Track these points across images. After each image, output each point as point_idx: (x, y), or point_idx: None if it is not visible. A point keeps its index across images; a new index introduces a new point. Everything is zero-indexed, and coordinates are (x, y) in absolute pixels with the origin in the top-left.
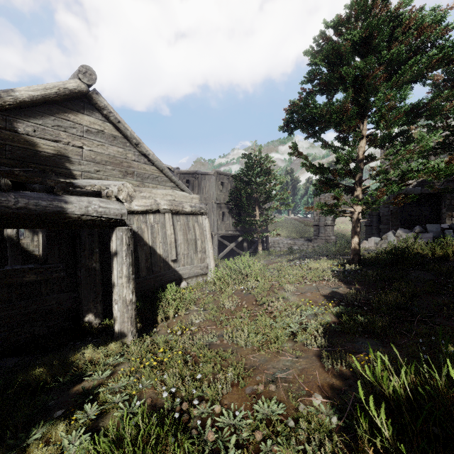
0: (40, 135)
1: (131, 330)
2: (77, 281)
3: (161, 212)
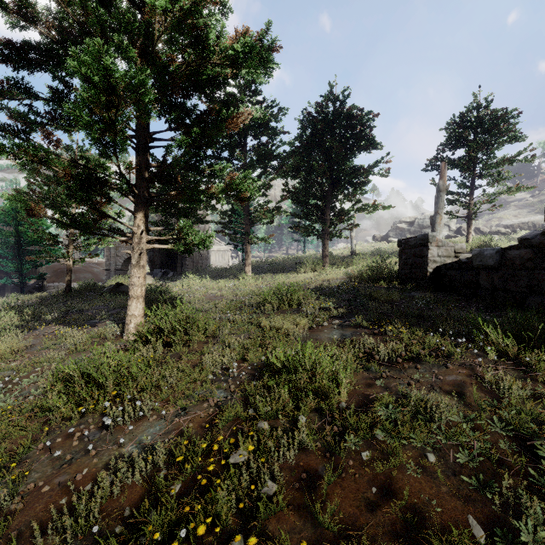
0: None
1: None
2: None
3: None
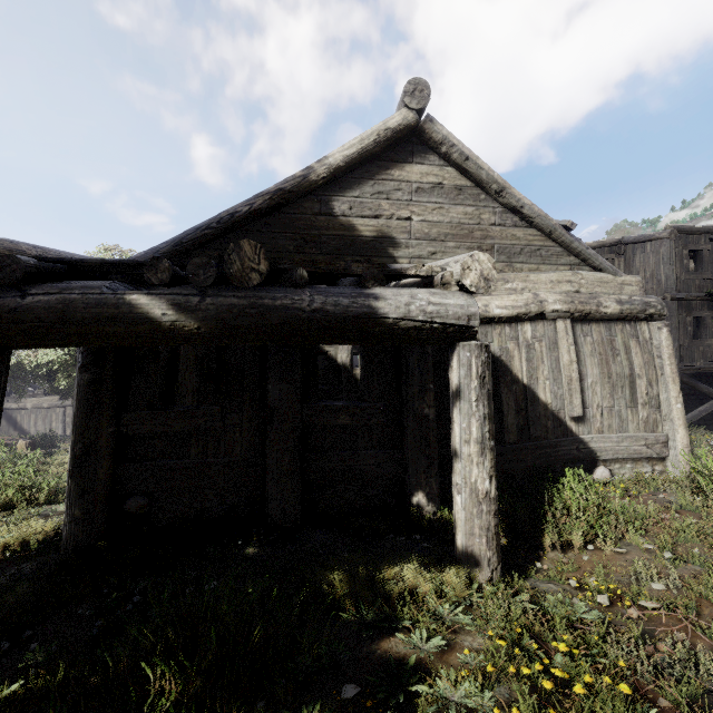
0: (357, 212)
1: (487, 557)
2: (402, 434)
3: (547, 318)
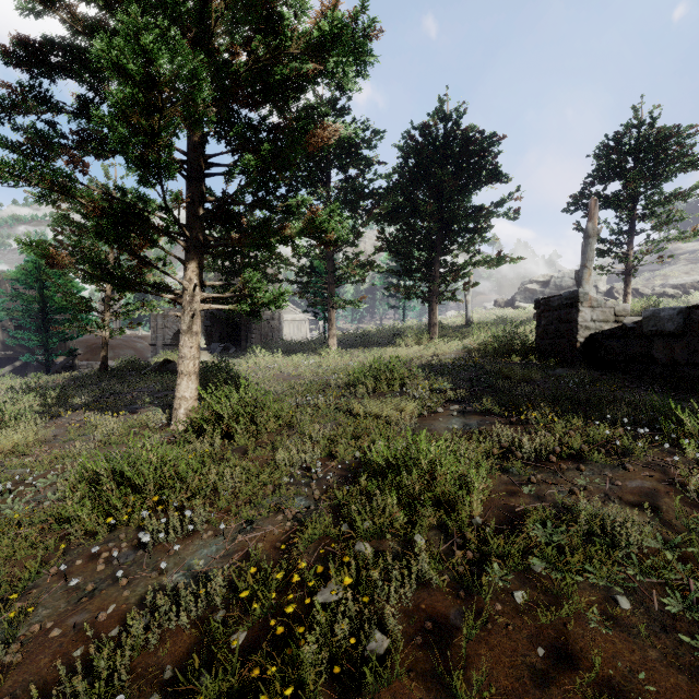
0: None
1: None
2: None
3: None
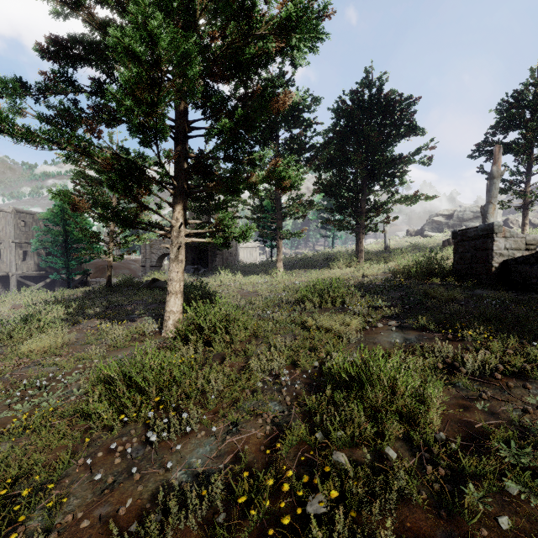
0: None
1: None
2: None
3: None
